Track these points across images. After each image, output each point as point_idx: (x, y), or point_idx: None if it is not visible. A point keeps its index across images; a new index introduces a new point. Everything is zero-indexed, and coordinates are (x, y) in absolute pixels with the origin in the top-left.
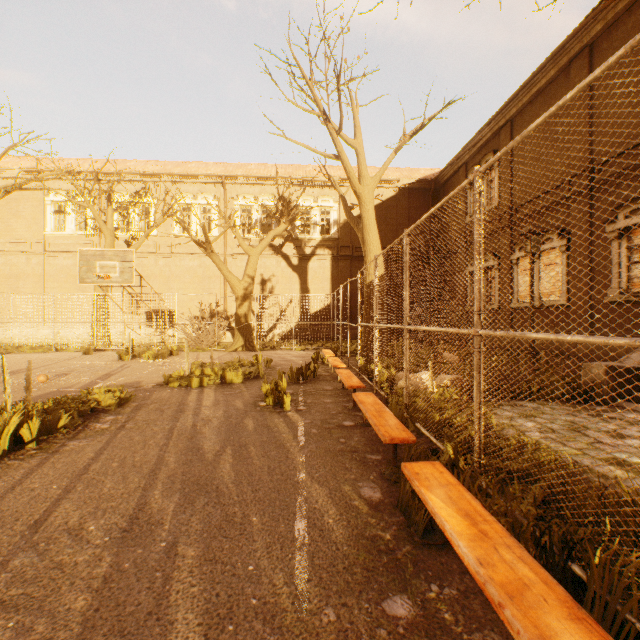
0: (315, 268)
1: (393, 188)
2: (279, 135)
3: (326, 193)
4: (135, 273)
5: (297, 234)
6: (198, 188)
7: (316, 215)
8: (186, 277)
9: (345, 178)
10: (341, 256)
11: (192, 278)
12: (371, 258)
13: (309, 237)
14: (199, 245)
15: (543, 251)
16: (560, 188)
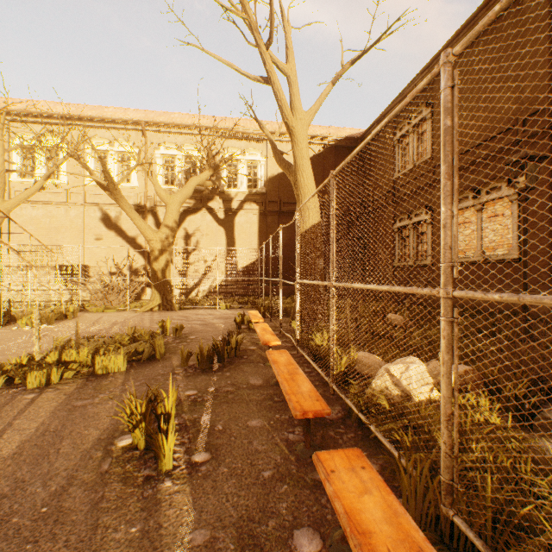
0: (242, 223)
1: (320, 145)
2: (194, 45)
3: (253, 146)
4: (42, 224)
5: (223, 187)
6: (115, 134)
7: (243, 168)
8: (102, 229)
9: (273, 131)
10: (269, 211)
11: (108, 231)
12: (306, 203)
13: (236, 191)
14: (104, 188)
15: (487, 202)
16: (509, 132)
